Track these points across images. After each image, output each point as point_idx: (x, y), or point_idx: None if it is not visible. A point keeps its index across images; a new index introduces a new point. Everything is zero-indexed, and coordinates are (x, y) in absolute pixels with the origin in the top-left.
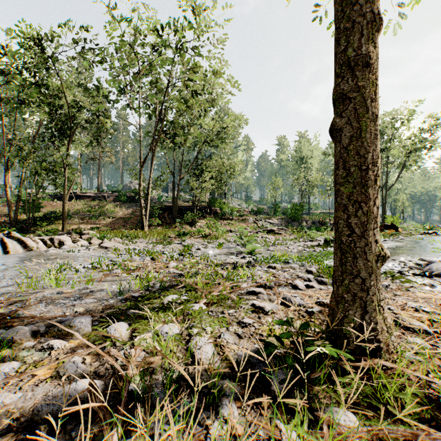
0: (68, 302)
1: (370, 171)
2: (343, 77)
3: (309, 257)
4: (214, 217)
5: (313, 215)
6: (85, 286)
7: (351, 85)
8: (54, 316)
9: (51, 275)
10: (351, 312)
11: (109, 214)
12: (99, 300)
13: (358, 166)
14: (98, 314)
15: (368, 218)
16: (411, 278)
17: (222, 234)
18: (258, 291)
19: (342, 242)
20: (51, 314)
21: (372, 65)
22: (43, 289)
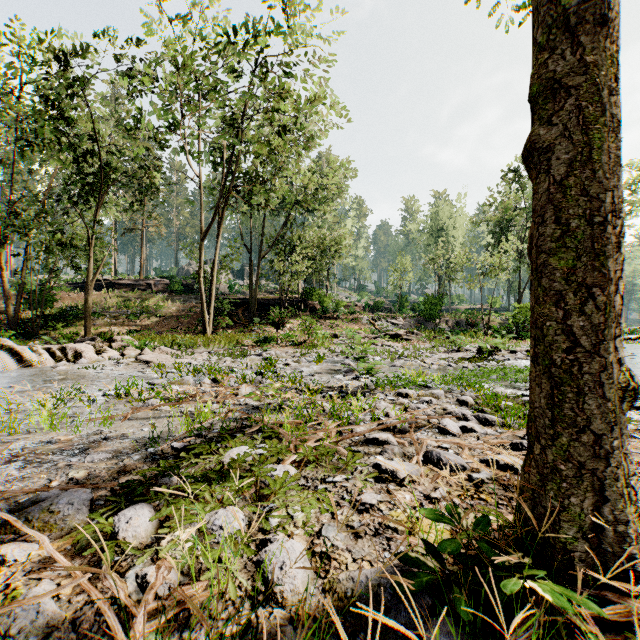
0: (63, 458)
1: (609, 227)
2: (553, 49)
3: (460, 378)
4: (311, 315)
5: (456, 312)
6: (99, 428)
7: (570, 63)
8: (28, 490)
9: (43, 410)
10: (575, 500)
11: (156, 311)
12: (116, 455)
13: (586, 217)
14: (108, 484)
15: (607, 318)
16: (627, 413)
17: (323, 341)
18: (383, 439)
19: (554, 364)
20: (26, 483)
21: (611, 23)
22: (27, 434)
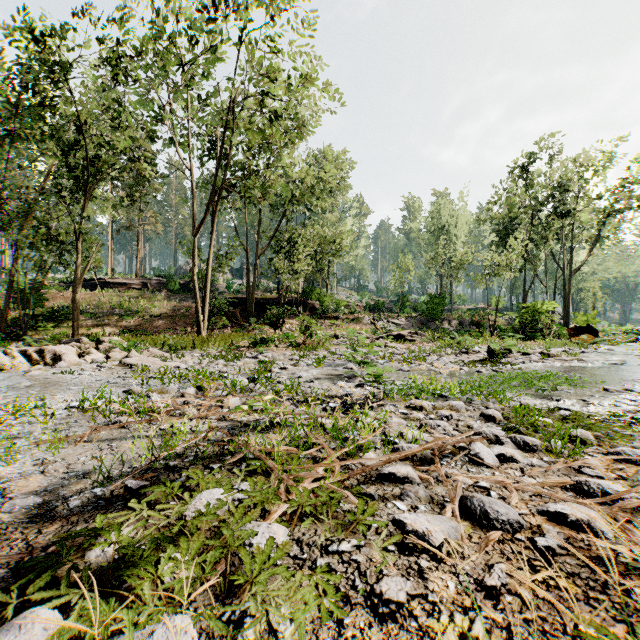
0: None
1: None
2: None
3: (479, 385)
4: (311, 315)
5: (458, 312)
6: (44, 455)
7: None
8: None
9: None
10: None
11: (152, 311)
12: (48, 500)
13: None
14: (15, 556)
15: None
16: None
17: (323, 342)
18: (401, 475)
19: None
20: None
21: None
22: None
